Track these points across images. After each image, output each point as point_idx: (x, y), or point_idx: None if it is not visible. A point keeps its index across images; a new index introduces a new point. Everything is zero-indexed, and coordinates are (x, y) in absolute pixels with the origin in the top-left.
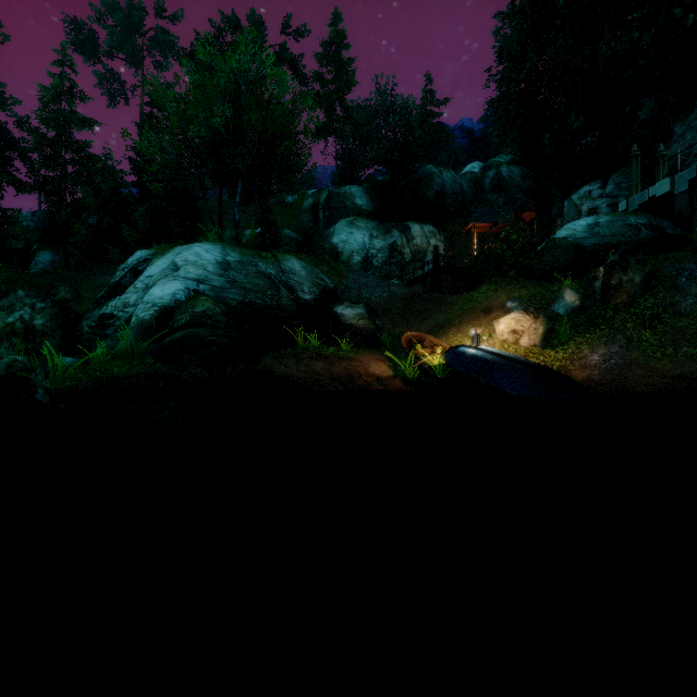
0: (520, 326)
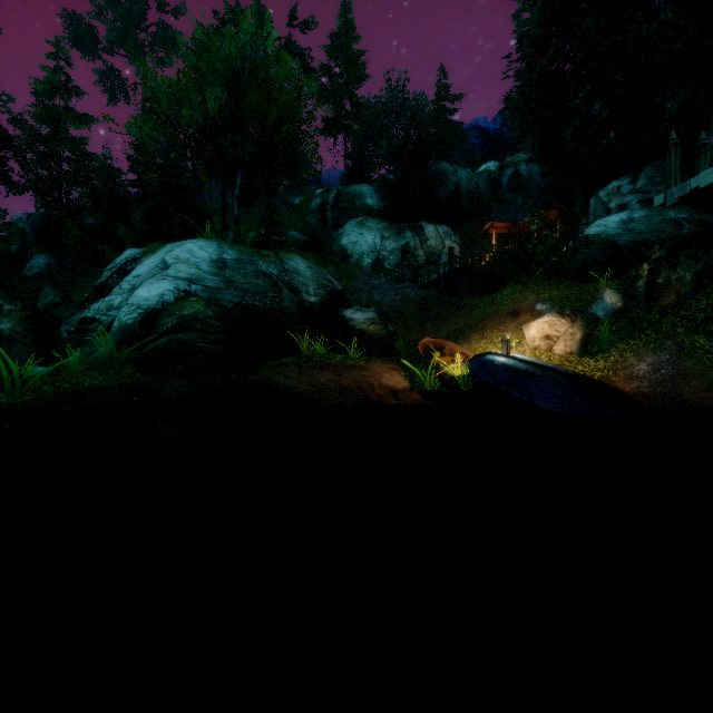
0: (554, 330)
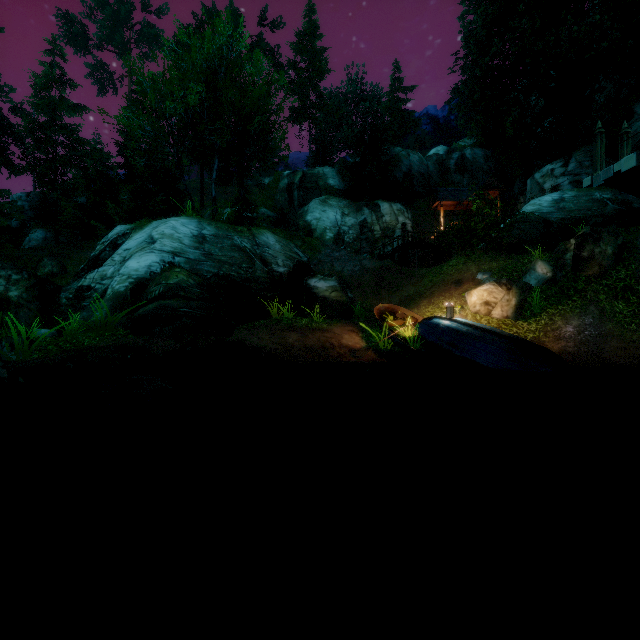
0: (492, 297)
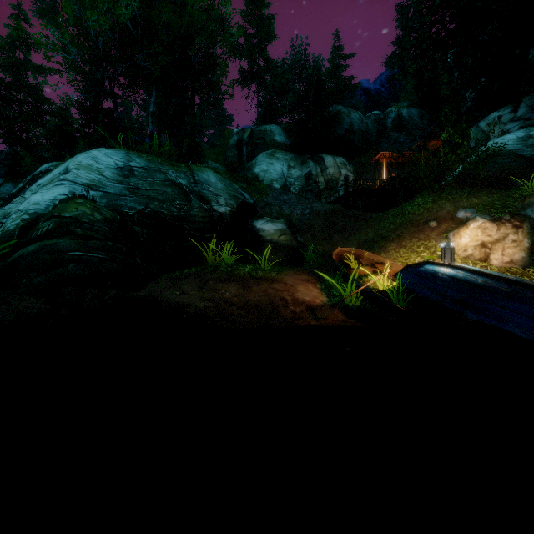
0: (492, 237)
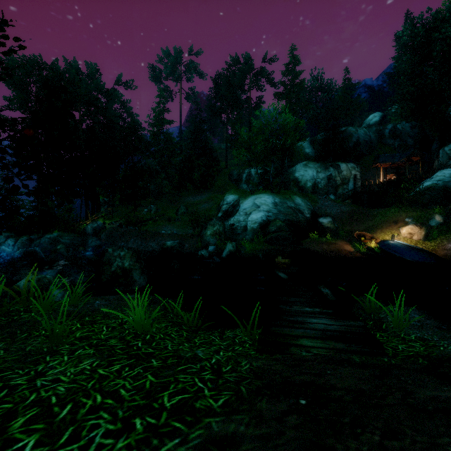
0: (413, 231)
